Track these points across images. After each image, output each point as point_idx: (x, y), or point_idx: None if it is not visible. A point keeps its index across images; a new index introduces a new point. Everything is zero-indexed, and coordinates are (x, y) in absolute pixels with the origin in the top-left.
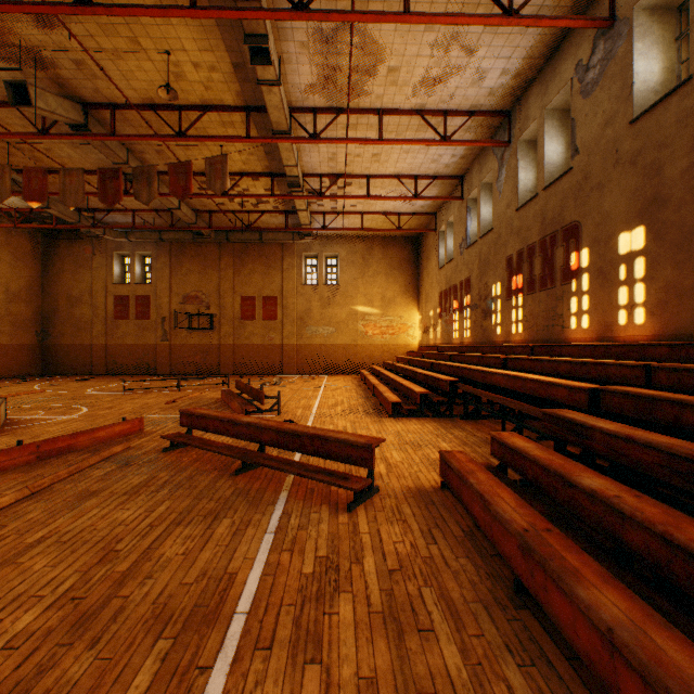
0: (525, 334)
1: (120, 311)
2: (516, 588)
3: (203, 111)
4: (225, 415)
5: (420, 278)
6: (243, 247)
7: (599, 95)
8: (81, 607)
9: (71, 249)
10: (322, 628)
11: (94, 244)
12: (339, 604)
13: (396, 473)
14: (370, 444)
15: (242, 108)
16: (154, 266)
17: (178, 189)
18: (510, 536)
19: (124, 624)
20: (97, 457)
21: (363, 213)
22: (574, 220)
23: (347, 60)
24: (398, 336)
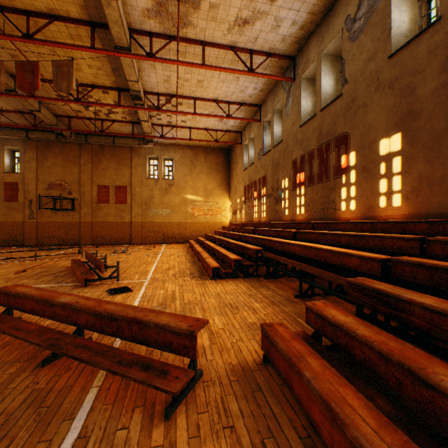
0: (306, 214)
1: None
2: None
3: (50, 19)
4: (42, 294)
5: (230, 176)
6: (99, 148)
7: (363, 39)
8: None
9: None
10: None
11: None
12: None
13: (219, 345)
14: (192, 330)
15: (87, 23)
16: (22, 158)
17: (25, 84)
18: None
19: None
20: None
21: (191, 127)
22: (344, 132)
23: None
24: (216, 216)
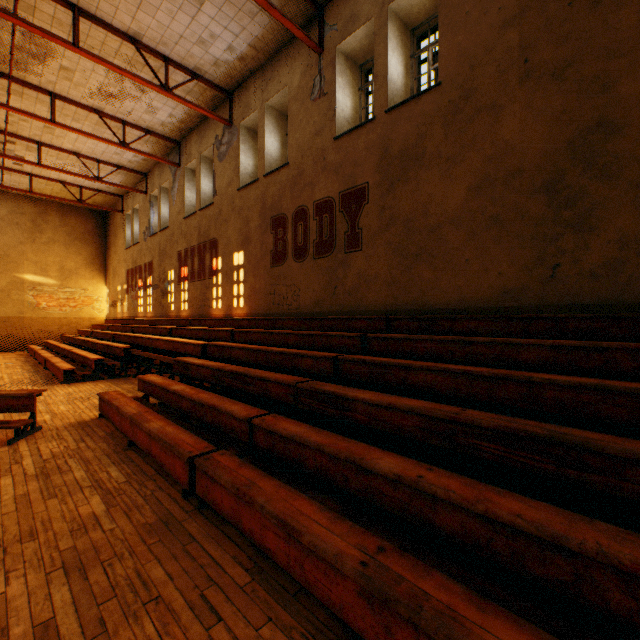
0: (190, 311)
1: None
2: (129, 444)
3: None
4: None
5: (108, 253)
6: None
7: (226, 164)
8: None
9: None
10: None
11: None
12: (2, 481)
13: (61, 417)
14: (32, 393)
15: None
16: None
17: None
18: (128, 420)
19: None
20: None
21: (34, 175)
22: (215, 237)
23: (9, 36)
24: (82, 309)
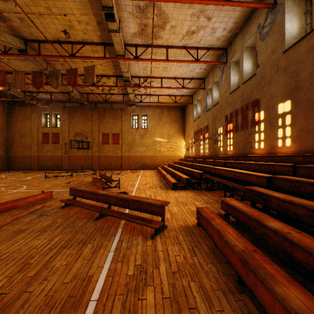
0: (234, 151)
1: (45, 140)
2: (238, 281)
3: (83, 44)
4: (91, 190)
5: (185, 125)
6: (103, 110)
7: (268, 40)
8: (5, 299)
9: (21, 111)
10: (137, 309)
11: (32, 108)
12: (147, 293)
13: (175, 218)
14: (162, 204)
15: (102, 44)
16: (61, 119)
17: (71, 81)
18: (234, 253)
19: (27, 309)
20: (27, 211)
21: (159, 95)
22: (257, 98)
23: (151, 21)
24: (175, 152)
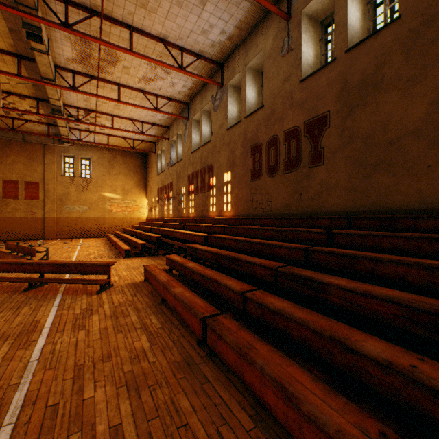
0: (195, 213)
1: None
2: (162, 301)
3: None
4: (12, 261)
5: (147, 178)
6: (6, 142)
7: (219, 113)
8: None
9: None
10: (86, 323)
11: None
12: (93, 317)
13: (123, 279)
14: (109, 263)
15: (14, 54)
16: None
17: None
18: (161, 285)
19: None
20: None
21: (109, 134)
22: (211, 164)
23: (97, 54)
24: (134, 213)
